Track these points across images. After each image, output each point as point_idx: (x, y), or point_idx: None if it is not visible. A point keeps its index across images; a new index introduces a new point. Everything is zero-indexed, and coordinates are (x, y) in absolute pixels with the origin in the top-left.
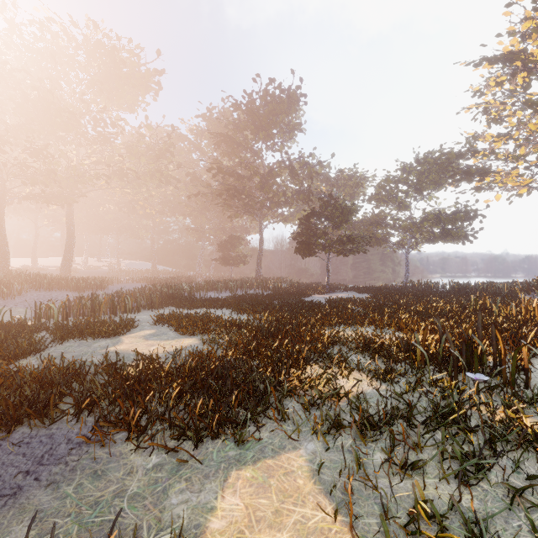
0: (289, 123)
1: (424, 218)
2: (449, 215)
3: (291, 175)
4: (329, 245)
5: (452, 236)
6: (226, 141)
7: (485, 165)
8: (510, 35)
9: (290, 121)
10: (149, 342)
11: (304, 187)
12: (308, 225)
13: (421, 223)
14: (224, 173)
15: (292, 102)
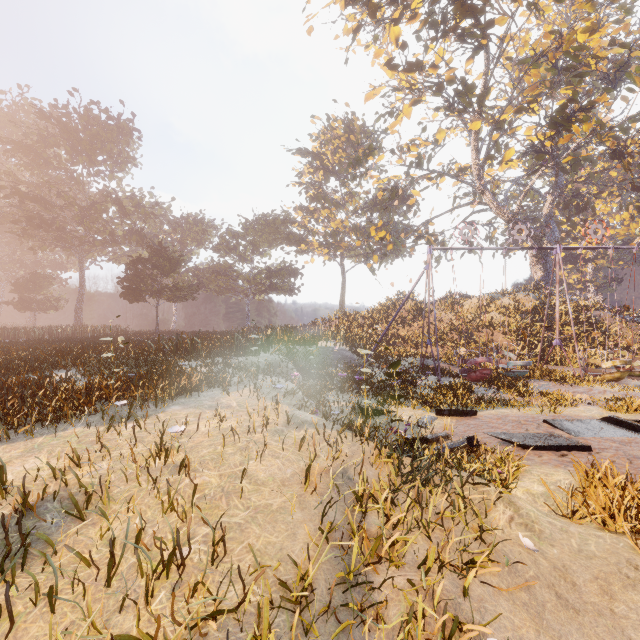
0: (120, 154)
1: (258, 272)
2: (276, 271)
3: (121, 212)
4: (156, 292)
5: (278, 289)
6: (26, 152)
7: (304, 233)
8: (313, 140)
9: (121, 152)
10: None
11: (138, 229)
12: (135, 271)
13: (255, 276)
14: (24, 196)
15: (124, 132)
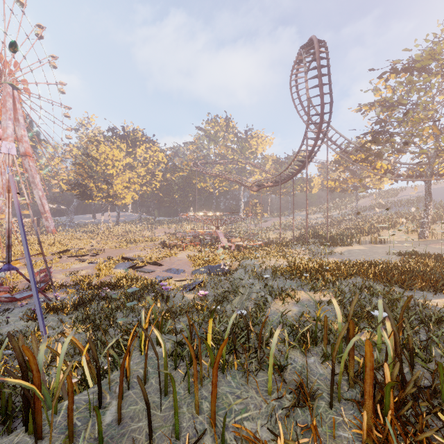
0: None
1: None
2: None
3: None
4: None
5: None
6: None
7: None
8: None
9: None
10: None
11: None
12: None
13: None
14: None
15: None
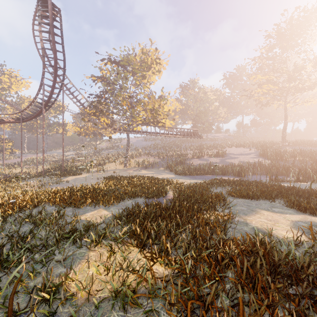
0: None
1: None
2: None
3: None
4: None
5: None
6: None
7: None
8: None
9: None
10: (282, 220)
11: None
12: None
13: None
14: None
15: None
